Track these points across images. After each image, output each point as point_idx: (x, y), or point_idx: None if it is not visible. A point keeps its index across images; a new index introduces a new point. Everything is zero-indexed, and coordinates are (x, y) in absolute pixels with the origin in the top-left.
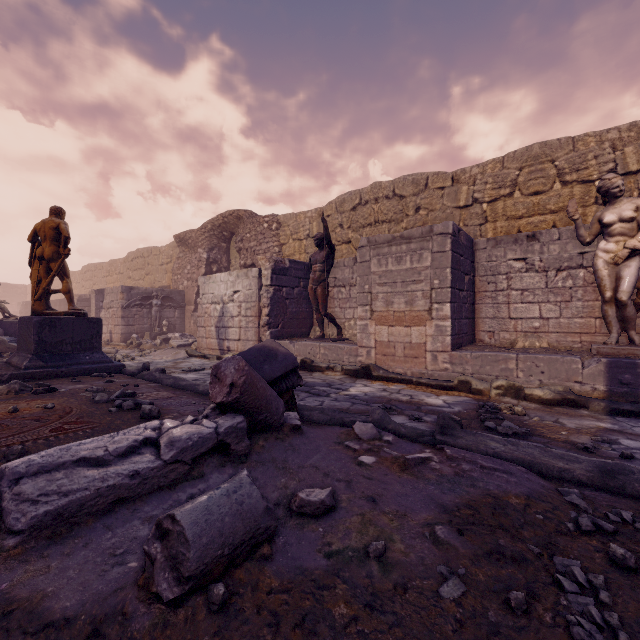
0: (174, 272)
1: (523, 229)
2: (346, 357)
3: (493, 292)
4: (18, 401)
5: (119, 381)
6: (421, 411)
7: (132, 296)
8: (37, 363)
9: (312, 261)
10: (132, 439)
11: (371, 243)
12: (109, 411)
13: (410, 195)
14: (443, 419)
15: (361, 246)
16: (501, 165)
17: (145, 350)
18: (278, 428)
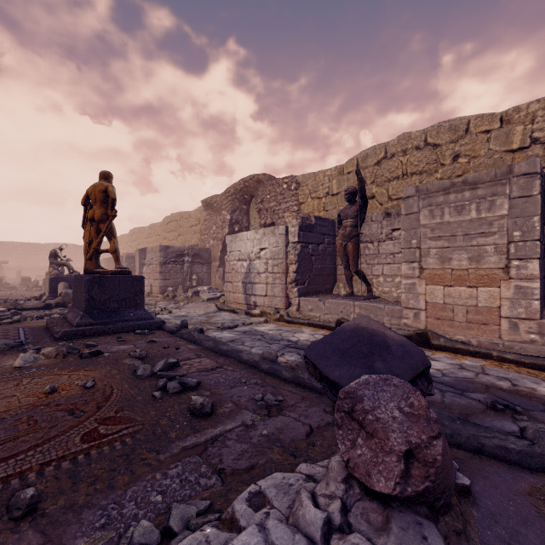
0: (202, 232)
1: None
2: (386, 318)
3: None
4: (61, 371)
5: (160, 341)
6: None
7: (168, 254)
8: (87, 320)
9: (342, 216)
10: None
11: (420, 192)
12: (152, 396)
13: (446, 143)
14: None
15: (407, 196)
16: None
17: (179, 302)
18: (449, 505)
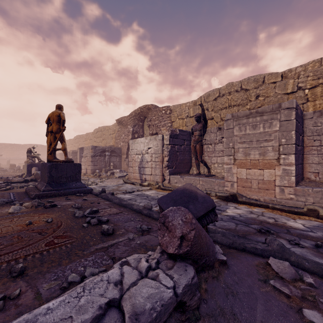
0: (116, 138)
1: None
2: (216, 187)
3: (318, 146)
4: (34, 214)
5: (89, 199)
6: (292, 234)
7: (96, 151)
8: (49, 188)
9: (193, 130)
10: (96, 304)
11: (234, 117)
12: (83, 226)
13: (252, 88)
14: None
15: (227, 119)
16: (319, 64)
17: (102, 178)
18: (212, 266)
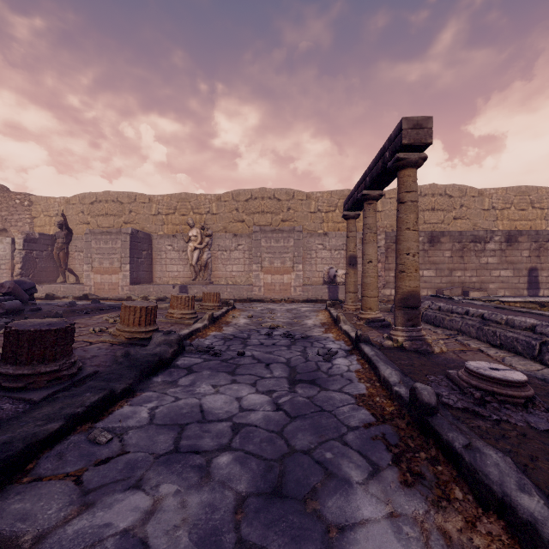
0: None
1: (178, 230)
2: (78, 292)
3: (160, 259)
4: None
5: None
6: None
7: None
8: None
9: (56, 237)
10: None
11: (92, 232)
12: None
13: (127, 203)
14: (93, 301)
15: (86, 233)
16: (170, 198)
17: None
18: (27, 303)
